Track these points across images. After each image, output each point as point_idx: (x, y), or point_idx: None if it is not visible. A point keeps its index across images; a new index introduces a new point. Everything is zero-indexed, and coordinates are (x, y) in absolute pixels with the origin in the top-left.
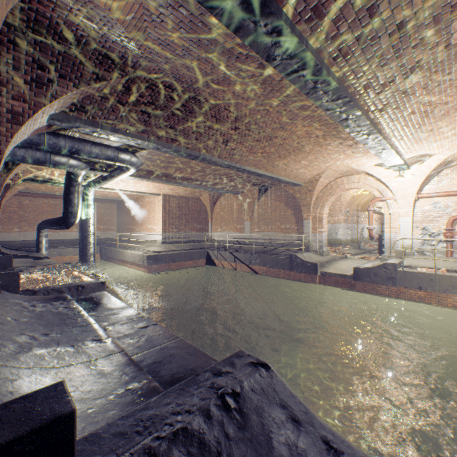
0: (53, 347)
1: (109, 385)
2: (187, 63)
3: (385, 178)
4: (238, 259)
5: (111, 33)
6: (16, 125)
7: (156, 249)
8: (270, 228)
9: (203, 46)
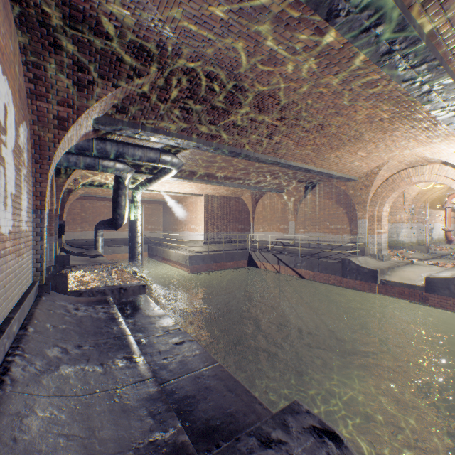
0: (82, 364)
1: (130, 432)
2: (226, 44)
3: None
4: (282, 261)
5: (144, 17)
6: (62, 130)
7: (197, 249)
8: (318, 228)
9: (244, 15)
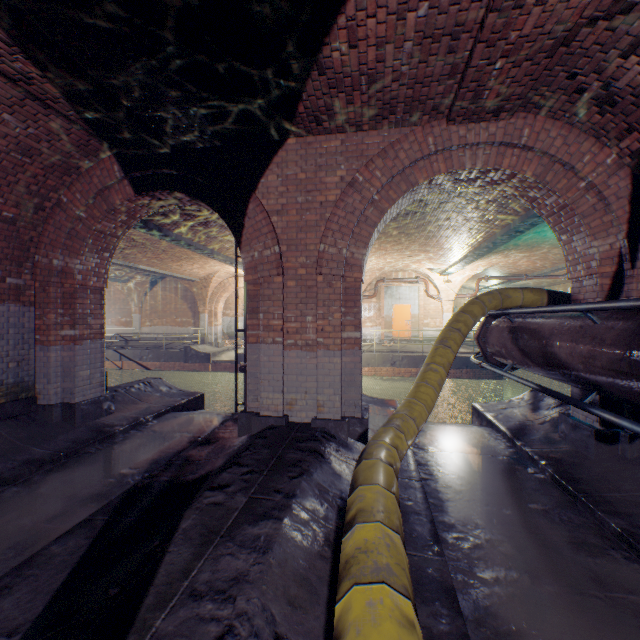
0: None
1: None
2: None
3: None
4: (126, 357)
5: None
6: None
7: None
8: (166, 321)
9: None
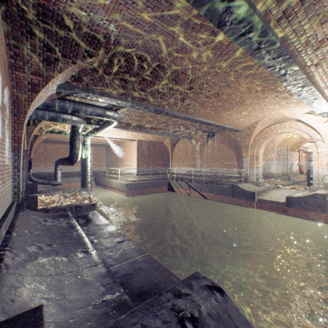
0: (53, 256)
1: (89, 295)
2: (153, 37)
3: (314, 124)
4: (192, 187)
5: (96, 17)
6: (34, 93)
7: (132, 179)
8: (216, 164)
9: (165, 20)
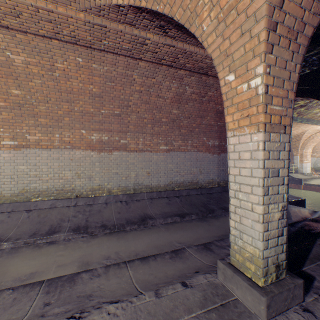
0: None
1: None
2: None
3: None
4: None
5: None
6: None
7: None
8: None
9: None
